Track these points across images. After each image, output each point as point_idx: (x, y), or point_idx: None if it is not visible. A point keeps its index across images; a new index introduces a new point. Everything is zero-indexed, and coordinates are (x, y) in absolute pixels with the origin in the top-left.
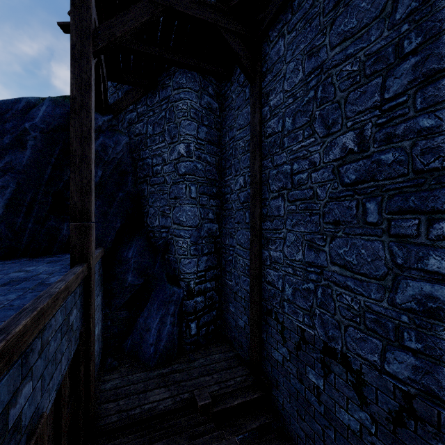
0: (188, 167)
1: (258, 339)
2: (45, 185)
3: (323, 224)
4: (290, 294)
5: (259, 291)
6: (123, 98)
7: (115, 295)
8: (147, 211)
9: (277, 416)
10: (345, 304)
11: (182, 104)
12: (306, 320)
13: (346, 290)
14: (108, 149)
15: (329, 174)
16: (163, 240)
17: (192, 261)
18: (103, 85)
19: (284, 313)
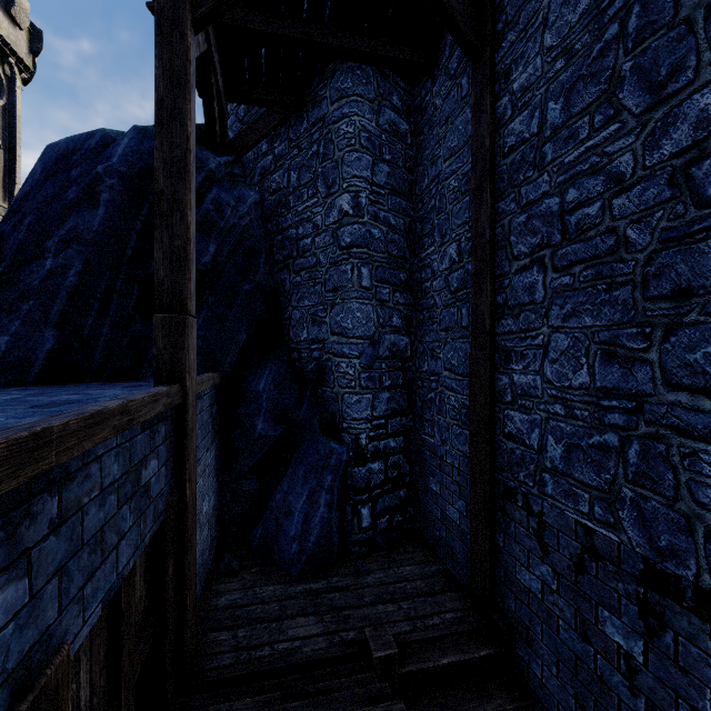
0: (355, 234)
1: (487, 545)
2: (128, 267)
3: (644, 302)
4: (558, 457)
5: (490, 453)
6: (250, 127)
7: (238, 452)
8: (288, 315)
9: (528, 700)
10: (709, 477)
11: (346, 125)
12: (598, 510)
13: (710, 445)
14: (226, 209)
15: (661, 190)
16: (314, 364)
17: (364, 399)
18: (218, 108)
19: (543, 496)
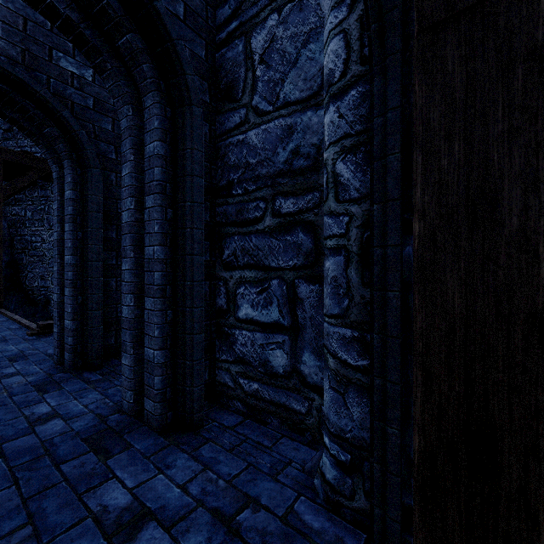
0: None
1: None
2: None
3: None
4: None
5: None
6: None
7: None
8: (25, 275)
9: None
10: None
11: None
12: None
13: None
14: None
15: None
16: (42, 296)
17: None
18: None
19: None
